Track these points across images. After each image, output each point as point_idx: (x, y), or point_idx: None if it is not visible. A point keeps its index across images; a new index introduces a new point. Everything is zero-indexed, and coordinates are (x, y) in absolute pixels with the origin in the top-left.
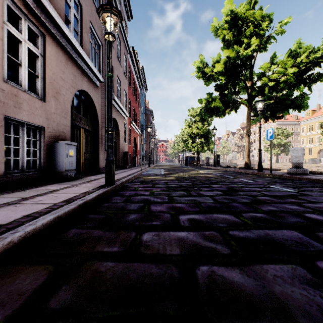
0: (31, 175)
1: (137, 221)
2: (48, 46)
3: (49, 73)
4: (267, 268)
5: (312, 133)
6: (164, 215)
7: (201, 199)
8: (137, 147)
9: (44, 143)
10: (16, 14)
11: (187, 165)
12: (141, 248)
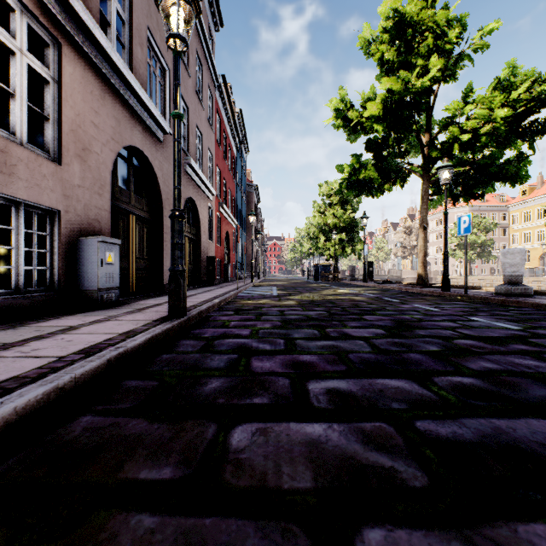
0: (33, 298)
1: (222, 396)
2: (67, 64)
3: (69, 113)
4: (529, 536)
5: (529, 226)
6: (277, 382)
7: (347, 345)
8: (231, 249)
9: (60, 239)
10: (5, 1)
11: (318, 280)
12: (225, 470)
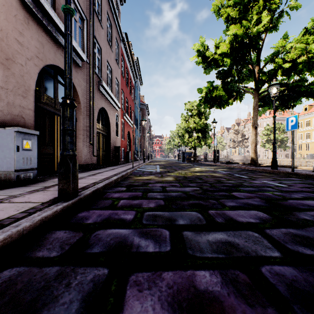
0: None
1: None
2: None
3: None
4: None
5: (309, 129)
6: None
7: (245, 242)
8: (131, 142)
9: None
10: None
11: (184, 161)
12: None
